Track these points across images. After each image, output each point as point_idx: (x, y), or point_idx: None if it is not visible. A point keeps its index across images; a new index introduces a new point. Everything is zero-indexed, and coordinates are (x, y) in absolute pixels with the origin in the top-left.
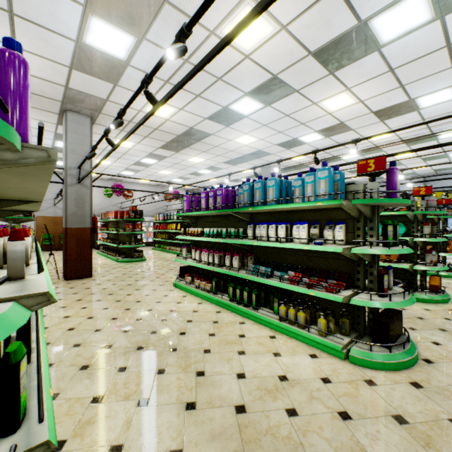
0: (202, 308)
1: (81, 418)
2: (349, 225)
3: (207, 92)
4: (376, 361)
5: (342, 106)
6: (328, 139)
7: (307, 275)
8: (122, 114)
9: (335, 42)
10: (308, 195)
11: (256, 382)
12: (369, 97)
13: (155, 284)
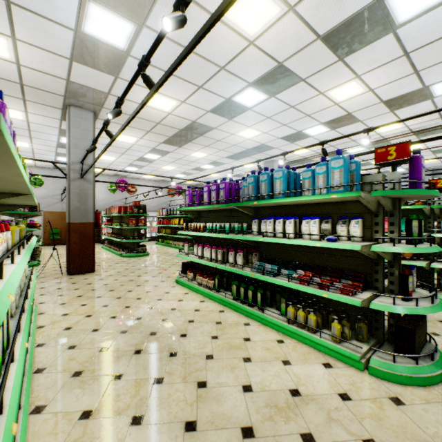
0: (204, 306)
1: (67, 439)
2: (365, 220)
3: (209, 83)
4: (402, 375)
5: (351, 95)
6: (333, 131)
7: (318, 274)
8: (120, 103)
9: (347, 24)
10: (319, 187)
11: (265, 397)
12: (379, 85)
13: (156, 280)
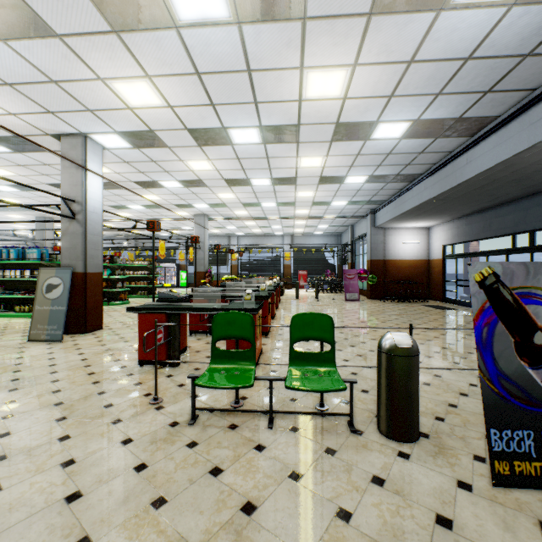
0: None
1: None
2: None
3: None
4: None
5: None
6: None
7: (33, 292)
8: None
9: (58, 184)
10: (32, 258)
11: None
12: None
13: None
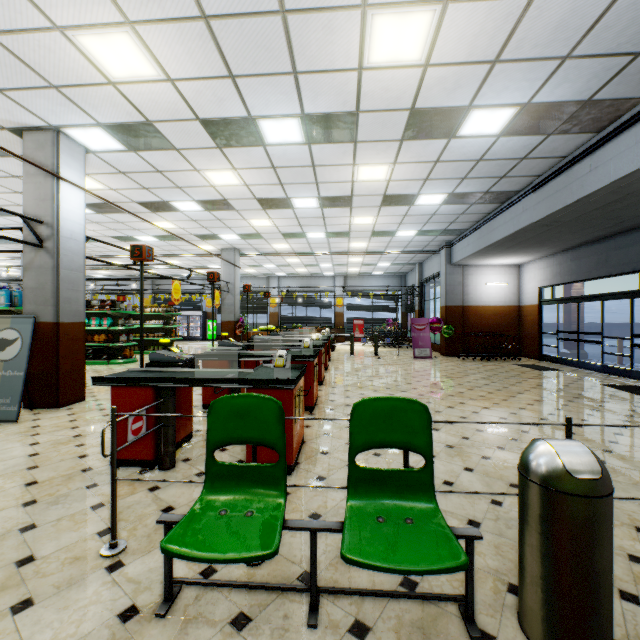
0: None
1: None
2: None
3: None
4: None
5: None
6: (87, 243)
7: None
8: None
9: None
10: None
11: None
12: (95, 229)
13: None
